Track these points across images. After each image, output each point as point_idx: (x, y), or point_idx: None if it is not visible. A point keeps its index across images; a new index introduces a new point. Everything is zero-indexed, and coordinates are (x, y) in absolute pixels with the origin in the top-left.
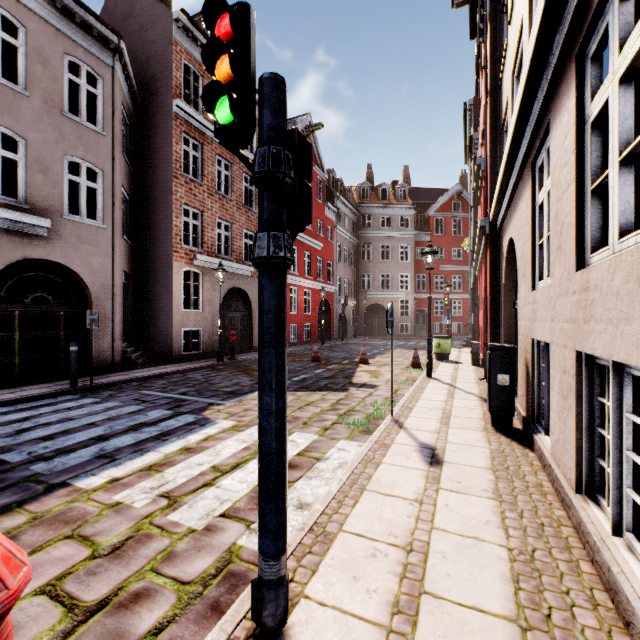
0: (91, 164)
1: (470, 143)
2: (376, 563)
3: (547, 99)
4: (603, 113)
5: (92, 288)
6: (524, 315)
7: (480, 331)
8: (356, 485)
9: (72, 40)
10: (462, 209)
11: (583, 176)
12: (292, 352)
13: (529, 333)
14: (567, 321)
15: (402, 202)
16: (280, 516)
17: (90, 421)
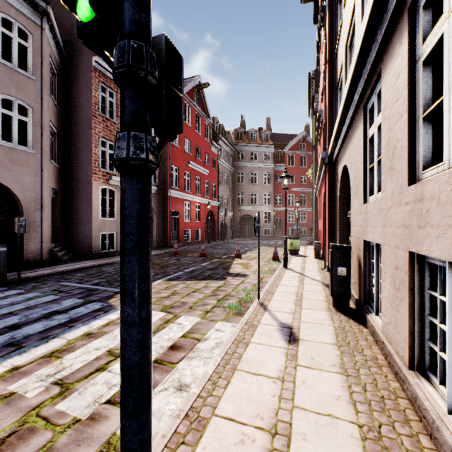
0: (22, 102)
1: (313, 101)
2: (244, 451)
3: (380, 51)
4: (435, 51)
5: (23, 200)
6: (357, 222)
7: (320, 234)
8: (229, 365)
9: (5, 1)
10: (306, 149)
11: (414, 107)
12: (186, 249)
13: (361, 236)
14: (399, 227)
15: (265, 143)
16: (143, 432)
17: (9, 310)
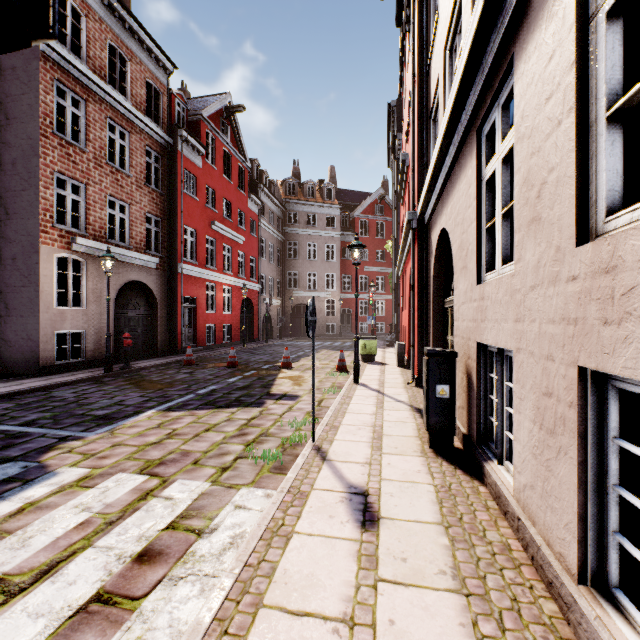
0: None
1: (394, 143)
2: None
3: (512, 24)
4: None
5: None
6: (464, 314)
7: (404, 331)
8: (247, 596)
9: None
10: (385, 213)
11: (587, 102)
12: (207, 356)
13: (473, 336)
14: (555, 321)
15: (328, 201)
16: None
17: None
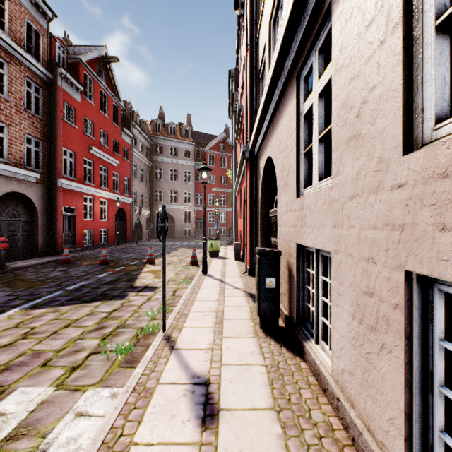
0: None
1: (233, 99)
2: None
3: None
4: None
5: None
6: (286, 221)
7: (240, 234)
8: None
9: None
10: (226, 150)
11: (412, 17)
12: (84, 255)
13: (294, 238)
14: (377, 227)
15: (186, 139)
16: None
17: None
